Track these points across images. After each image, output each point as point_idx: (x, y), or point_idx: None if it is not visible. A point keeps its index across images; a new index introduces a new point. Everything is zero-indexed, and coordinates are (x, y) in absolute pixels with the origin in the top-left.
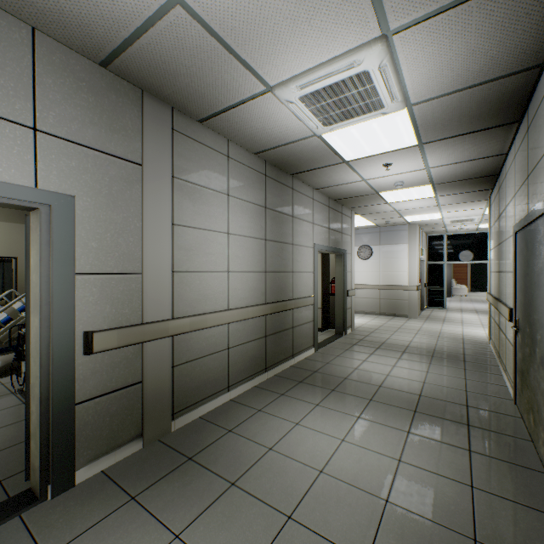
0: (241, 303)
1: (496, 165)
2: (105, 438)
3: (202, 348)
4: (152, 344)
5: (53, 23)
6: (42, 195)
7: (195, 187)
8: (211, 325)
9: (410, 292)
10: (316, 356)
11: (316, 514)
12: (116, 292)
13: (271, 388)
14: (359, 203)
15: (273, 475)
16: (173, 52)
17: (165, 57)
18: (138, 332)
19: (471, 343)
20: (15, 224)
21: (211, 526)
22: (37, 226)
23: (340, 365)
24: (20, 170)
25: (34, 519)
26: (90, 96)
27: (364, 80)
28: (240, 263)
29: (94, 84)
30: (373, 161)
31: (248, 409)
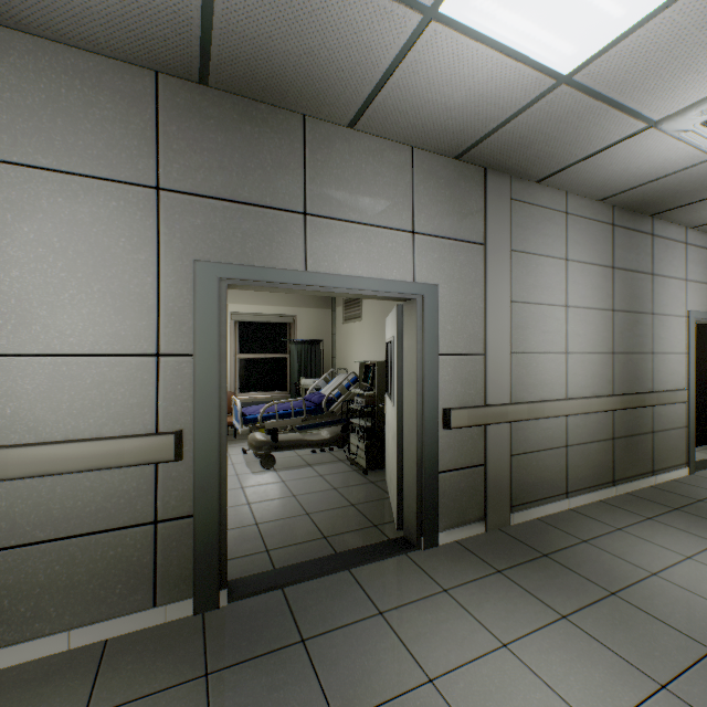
0: (581, 392)
1: None
2: (456, 511)
3: (538, 441)
4: (493, 428)
5: (430, 139)
6: (418, 288)
7: (530, 257)
8: (548, 415)
9: None
10: (694, 480)
11: None
12: (463, 373)
13: (626, 507)
14: None
15: (668, 602)
16: (536, 125)
17: (525, 133)
18: (482, 414)
19: None
20: (321, 310)
21: (600, 622)
22: (412, 314)
23: None
24: (405, 269)
25: (418, 560)
26: (446, 190)
27: None
28: (580, 341)
29: (449, 178)
30: None
31: (600, 524)
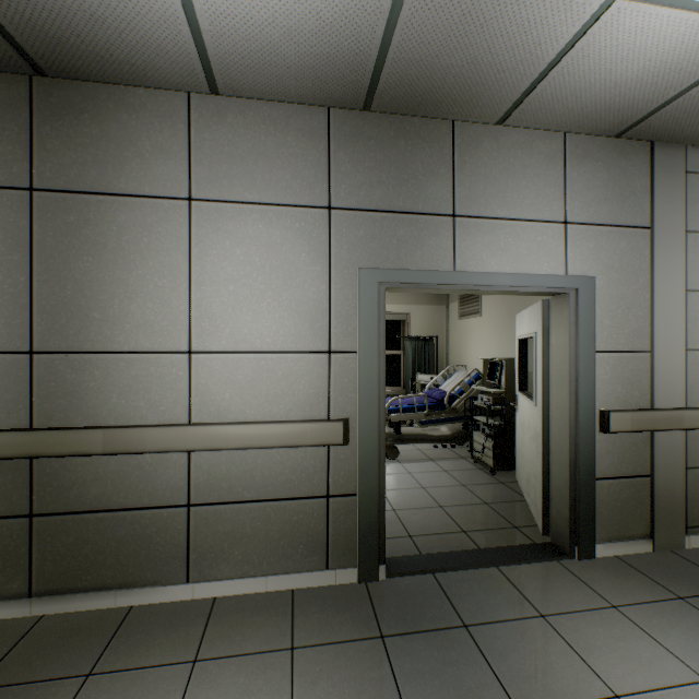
0: None
1: None
2: (615, 523)
3: None
4: (662, 435)
5: (588, 121)
6: (571, 281)
7: None
8: None
9: None
10: None
11: None
12: (624, 372)
13: None
14: None
15: None
16: None
17: None
18: (648, 418)
19: None
20: (433, 306)
21: None
22: (563, 309)
23: None
24: (555, 262)
25: (573, 569)
26: (603, 173)
27: None
28: None
29: (606, 159)
30: None
31: None
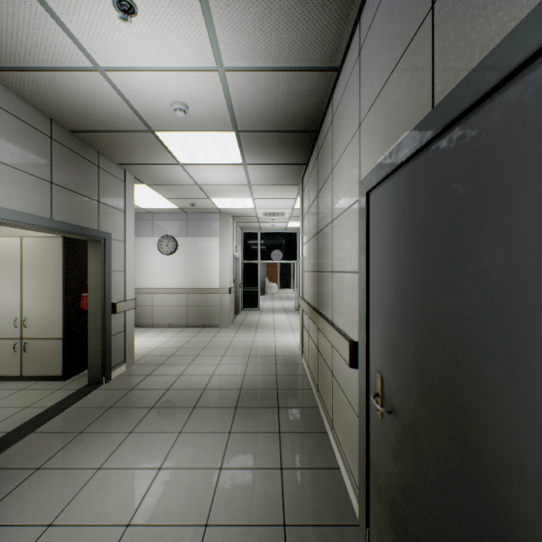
0: None
1: (321, 103)
2: None
3: None
4: None
5: None
6: None
7: None
8: None
9: (223, 296)
10: None
11: None
12: None
13: None
14: (132, 154)
15: None
16: None
17: None
18: None
19: (284, 363)
20: None
21: None
22: None
23: (10, 520)
24: None
25: None
26: None
27: None
28: None
29: None
30: None
31: None
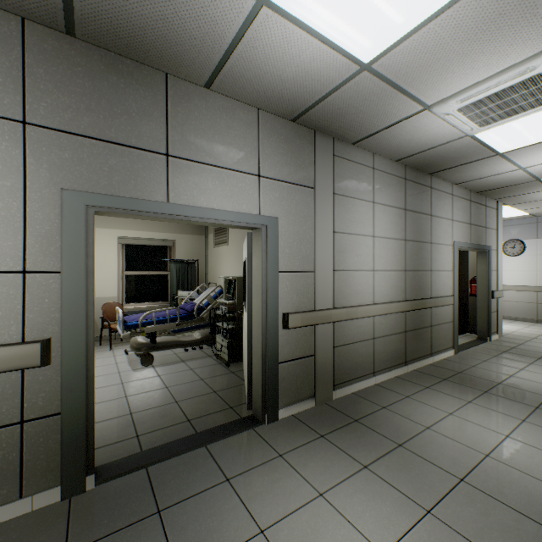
0: (384, 298)
1: None
2: (293, 391)
3: (354, 335)
4: (321, 327)
5: (272, 103)
6: (263, 219)
7: (348, 199)
8: (360, 316)
9: None
10: (457, 358)
11: (489, 484)
12: (299, 286)
13: (413, 380)
14: (510, 193)
15: (436, 447)
16: (349, 100)
17: (341, 105)
18: (312, 317)
19: None
20: (196, 236)
21: (390, 467)
22: (259, 240)
23: (489, 369)
24: (252, 204)
25: (262, 433)
26: (285, 145)
27: (537, 80)
28: (383, 262)
29: (287, 135)
30: (537, 148)
31: (395, 394)
